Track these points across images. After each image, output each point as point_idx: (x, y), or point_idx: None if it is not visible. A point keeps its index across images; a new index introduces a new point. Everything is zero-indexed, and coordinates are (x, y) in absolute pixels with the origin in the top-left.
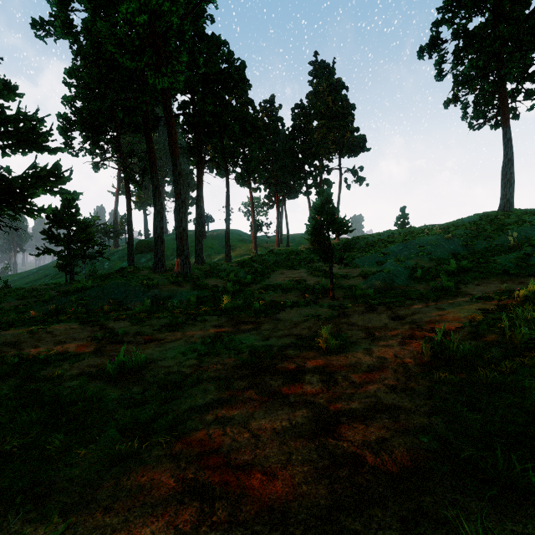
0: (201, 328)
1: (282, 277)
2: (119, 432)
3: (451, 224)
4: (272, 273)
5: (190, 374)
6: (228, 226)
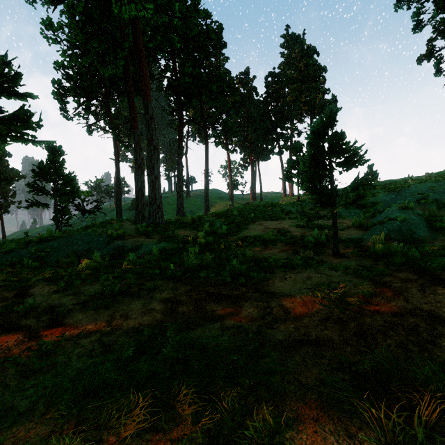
0: (145, 303)
1: (262, 228)
2: None
3: (440, 173)
4: (249, 224)
5: None
6: (207, 183)
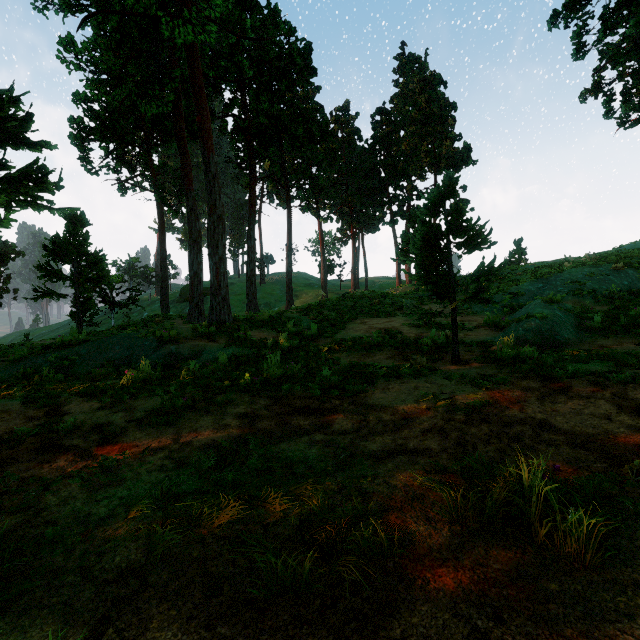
0: (216, 419)
1: (364, 328)
2: None
3: (606, 253)
4: (348, 323)
5: None
6: (290, 264)
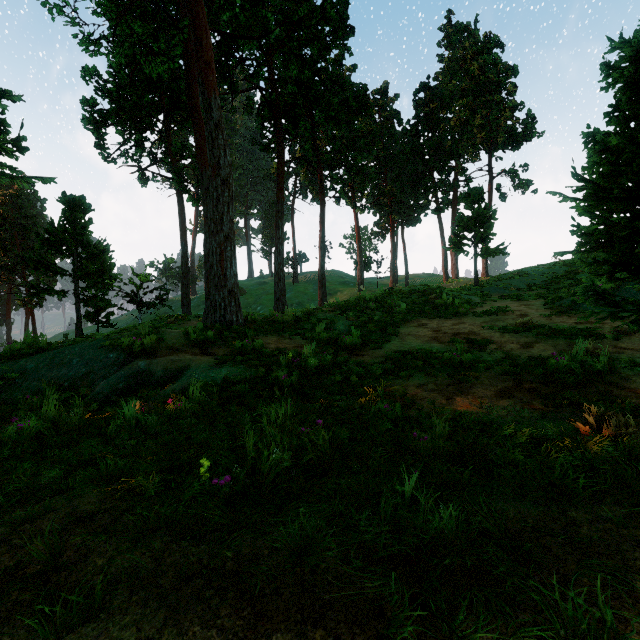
0: None
1: (428, 334)
2: None
3: None
4: (401, 325)
5: None
6: (323, 257)
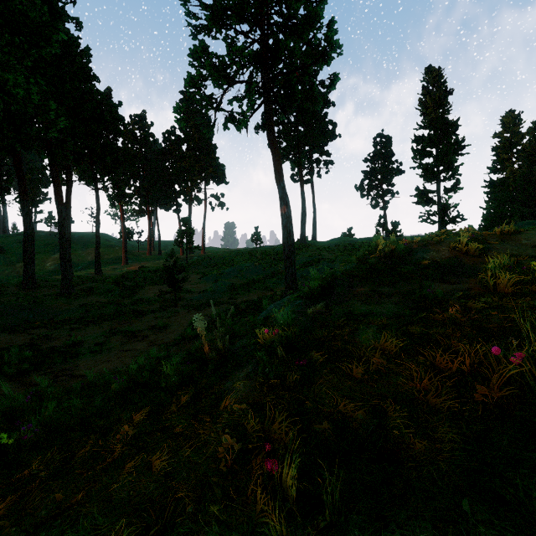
0: (100, 327)
1: (149, 293)
2: (91, 353)
3: (269, 251)
4: (141, 290)
5: (105, 341)
6: (99, 242)
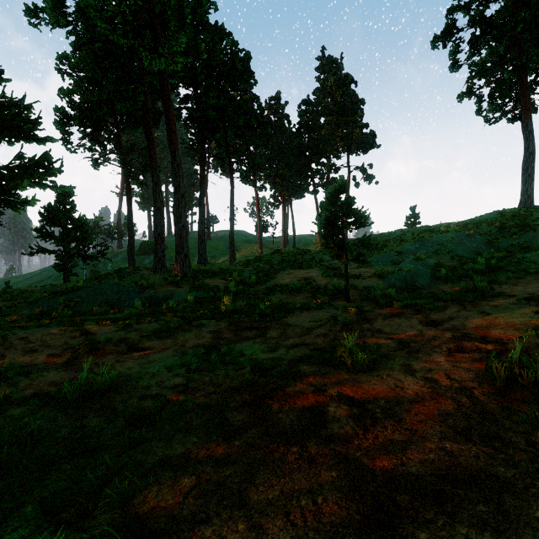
0: (196, 334)
1: (290, 278)
2: (43, 508)
3: (469, 221)
4: (278, 273)
5: (171, 400)
6: (232, 226)
